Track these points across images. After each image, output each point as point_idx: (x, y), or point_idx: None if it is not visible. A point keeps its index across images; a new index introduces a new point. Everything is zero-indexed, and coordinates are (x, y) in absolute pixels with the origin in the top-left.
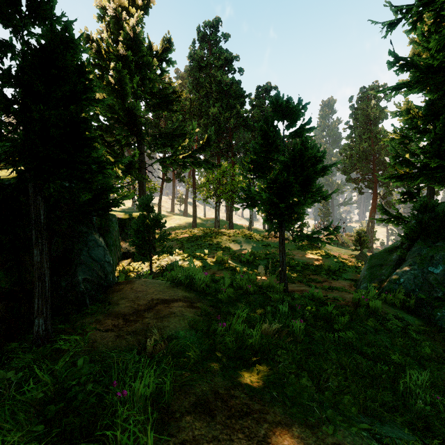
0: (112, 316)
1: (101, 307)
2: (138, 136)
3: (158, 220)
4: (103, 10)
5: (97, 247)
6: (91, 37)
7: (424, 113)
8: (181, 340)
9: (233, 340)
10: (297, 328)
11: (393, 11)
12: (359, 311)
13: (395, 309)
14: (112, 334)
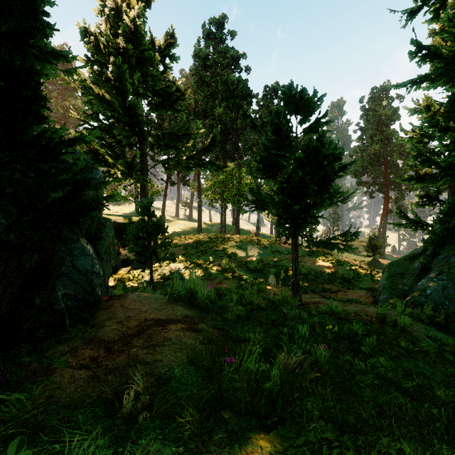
0: (93, 343)
1: (82, 330)
2: (139, 136)
3: (159, 224)
4: (102, 2)
5: (84, 256)
6: (89, 31)
7: (446, 109)
8: (175, 383)
9: (245, 384)
10: (321, 356)
11: None
12: (387, 329)
13: (423, 324)
14: (86, 373)
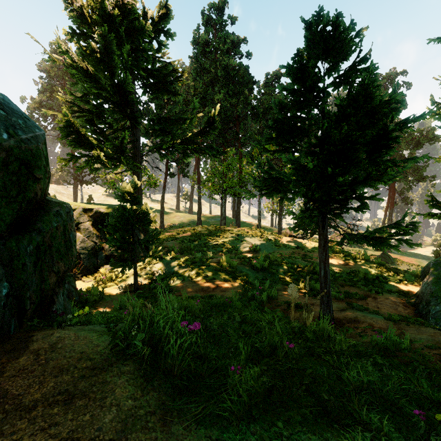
0: None
1: None
2: (131, 119)
3: (144, 213)
4: None
5: None
6: None
7: None
8: None
9: None
10: None
11: None
12: None
13: None
14: None
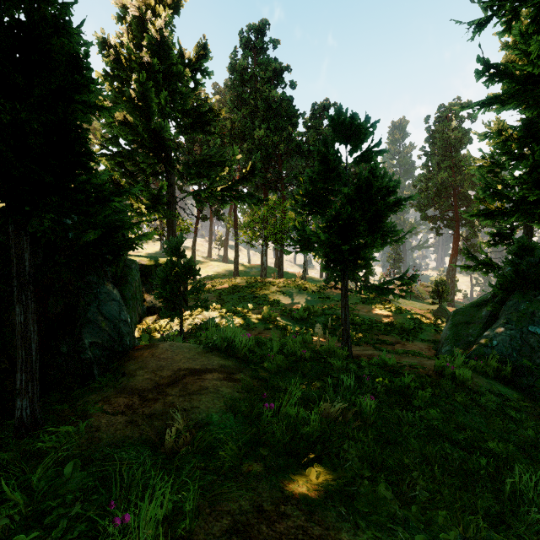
0: (126, 392)
1: (112, 380)
2: (166, 164)
3: (190, 267)
4: (123, 8)
5: (110, 302)
6: (108, 42)
7: (520, 135)
8: (214, 427)
9: (284, 427)
10: (367, 407)
11: (481, 8)
12: (444, 382)
13: (487, 379)
14: (123, 418)
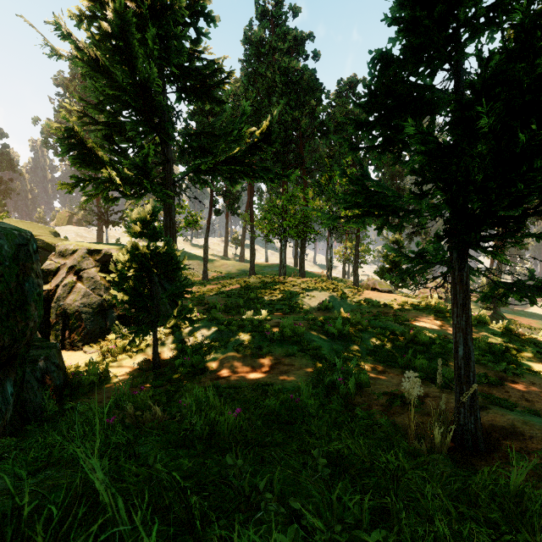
0: None
1: None
2: (160, 132)
3: (167, 254)
4: None
5: None
6: None
7: None
8: None
9: None
10: None
11: None
12: None
13: None
14: None
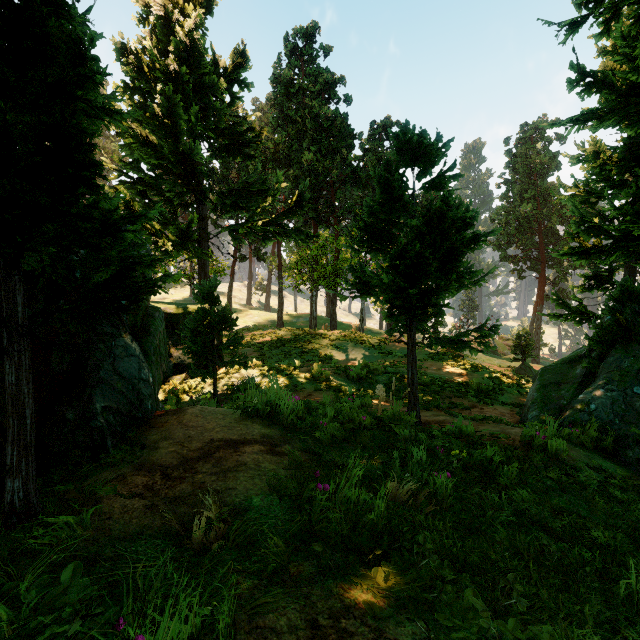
0: (146, 468)
1: (129, 453)
2: (197, 193)
3: (225, 315)
4: (146, 7)
5: (128, 358)
6: (128, 47)
7: (621, 157)
8: (254, 514)
9: (342, 514)
10: (443, 487)
11: (575, 5)
12: (533, 455)
13: (585, 450)
14: (141, 502)
